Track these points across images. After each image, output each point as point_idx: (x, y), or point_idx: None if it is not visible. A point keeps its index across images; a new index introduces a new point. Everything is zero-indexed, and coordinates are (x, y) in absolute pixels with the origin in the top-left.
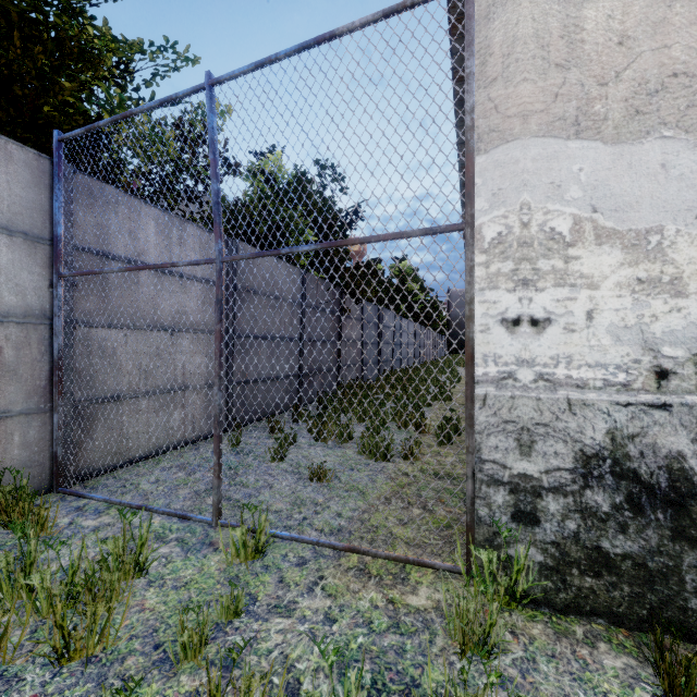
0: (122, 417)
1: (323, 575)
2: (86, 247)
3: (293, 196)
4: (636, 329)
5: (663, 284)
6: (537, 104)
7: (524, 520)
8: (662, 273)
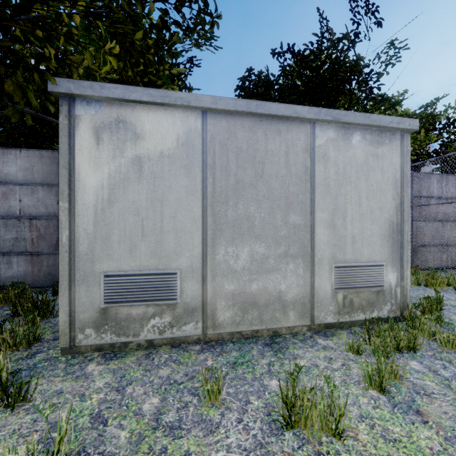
0: (425, 252)
1: None
2: (422, 197)
3: None
4: None
5: None
6: None
7: None
8: None
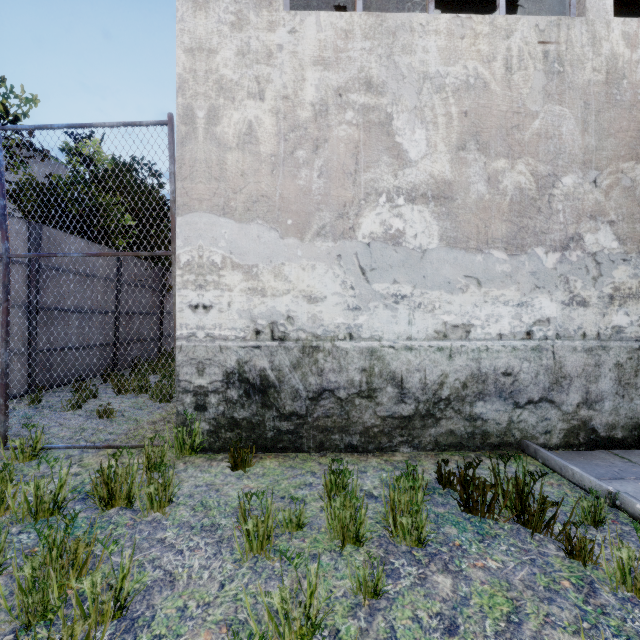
0: None
1: (83, 460)
2: None
3: (66, 220)
4: (248, 311)
5: (258, 291)
6: (206, 195)
7: (200, 409)
8: (258, 286)
